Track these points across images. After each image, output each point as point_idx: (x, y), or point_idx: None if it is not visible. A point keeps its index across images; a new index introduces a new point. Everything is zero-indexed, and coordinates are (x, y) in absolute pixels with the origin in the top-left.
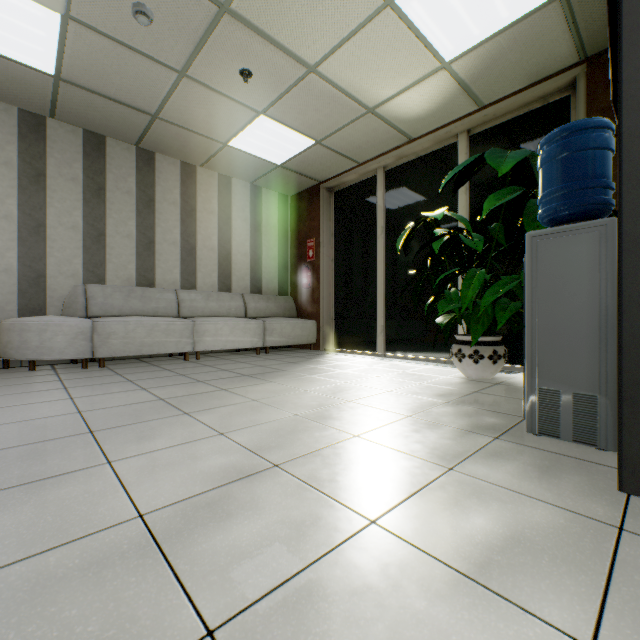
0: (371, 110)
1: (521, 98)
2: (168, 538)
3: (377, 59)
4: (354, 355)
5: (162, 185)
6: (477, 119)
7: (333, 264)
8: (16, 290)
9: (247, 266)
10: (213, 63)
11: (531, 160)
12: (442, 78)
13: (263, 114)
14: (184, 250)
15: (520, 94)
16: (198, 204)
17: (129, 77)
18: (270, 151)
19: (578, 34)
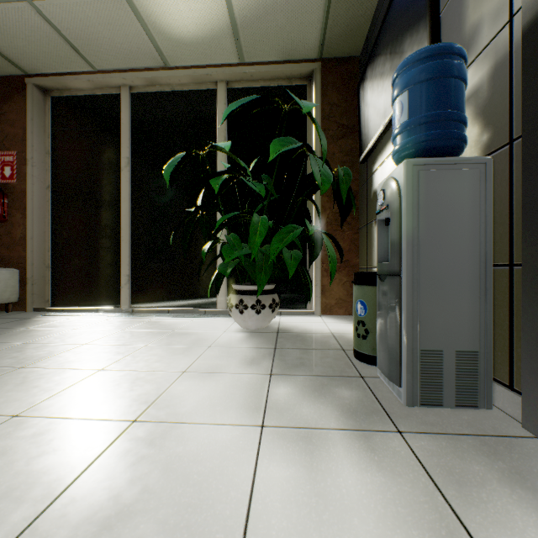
0: None
1: (276, 69)
2: None
3: None
4: (89, 314)
5: None
6: (238, 73)
7: (50, 193)
8: None
9: None
10: None
11: (311, 115)
12: (217, 0)
13: None
14: None
15: (275, 65)
16: None
17: None
18: None
19: (325, 30)
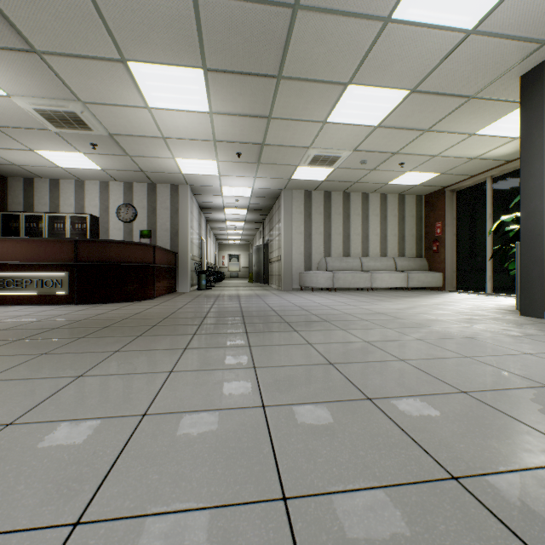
0: (474, 158)
1: None
2: (400, 309)
3: (471, 146)
4: (468, 293)
5: (353, 207)
6: None
7: (454, 237)
8: (303, 261)
9: (396, 242)
10: (387, 165)
11: None
12: (517, 141)
13: (408, 171)
14: (363, 237)
15: None
16: (369, 212)
17: (350, 175)
18: (411, 181)
19: None
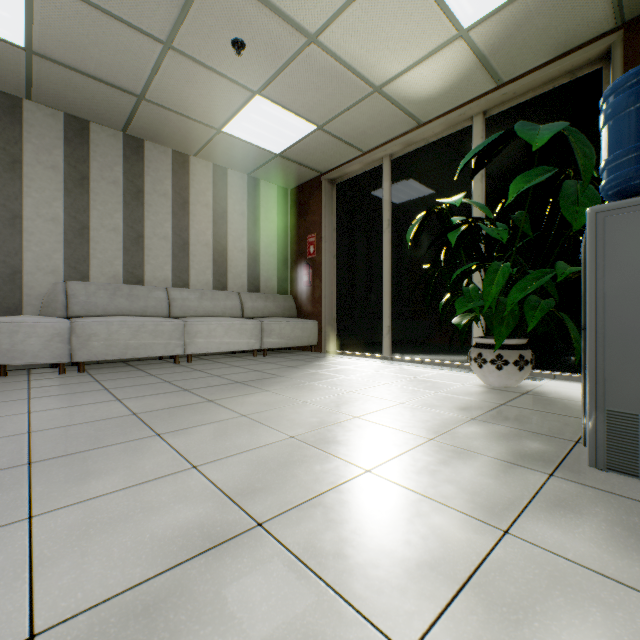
0: (378, 89)
1: (546, 72)
2: None
3: (386, 26)
4: (358, 358)
5: (152, 175)
6: (495, 98)
7: (335, 261)
8: None
9: (244, 263)
10: (201, 31)
11: (567, 134)
12: (458, 49)
13: (259, 94)
14: (176, 245)
15: (545, 68)
16: (191, 196)
17: (109, 49)
18: (268, 138)
19: None
